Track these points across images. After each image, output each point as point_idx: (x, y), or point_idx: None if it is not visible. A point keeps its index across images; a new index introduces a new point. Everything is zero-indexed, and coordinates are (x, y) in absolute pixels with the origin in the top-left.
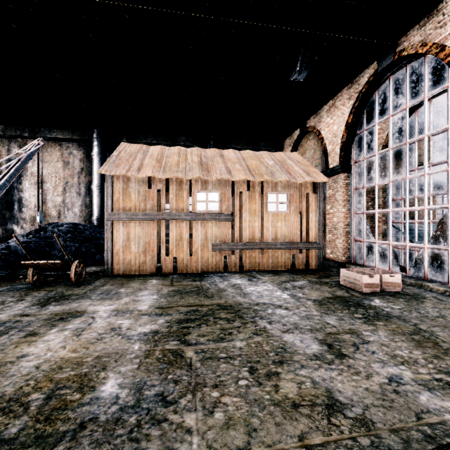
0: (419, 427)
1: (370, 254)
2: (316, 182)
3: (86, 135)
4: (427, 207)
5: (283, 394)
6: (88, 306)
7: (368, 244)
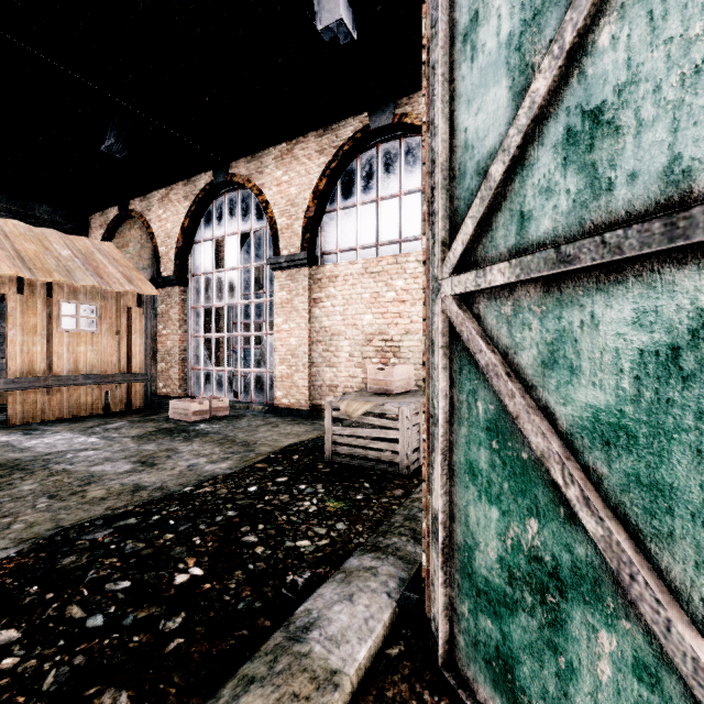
0: (197, 479)
1: (208, 383)
2: (142, 293)
3: None
4: (253, 334)
5: (92, 497)
6: None
7: (206, 372)
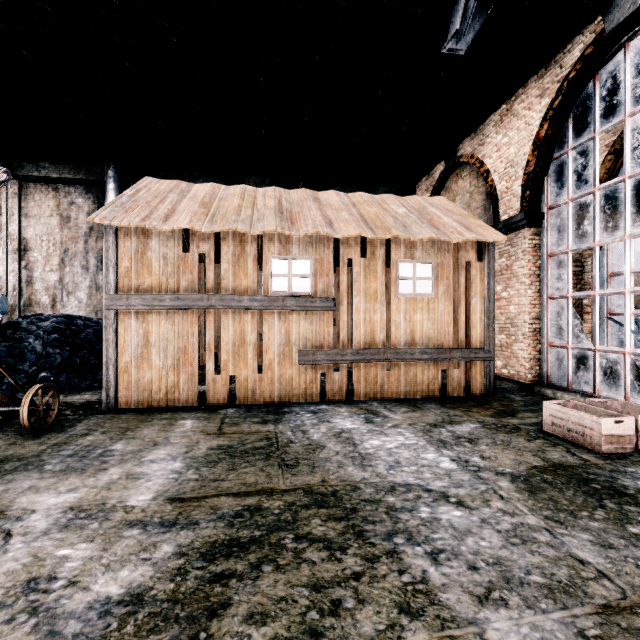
0: None
1: (581, 369)
2: (482, 242)
3: (96, 173)
4: None
5: None
6: (20, 495)
7: (577, 352)
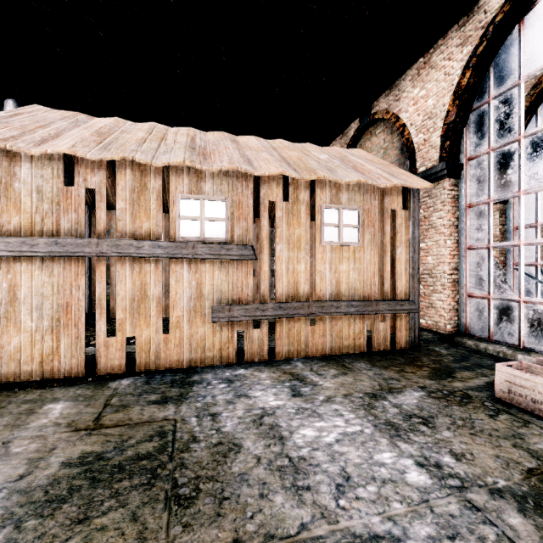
0: None
1: (504, 321)
2: (407, 190)
3: None
4: None
5: None
6: None
7: (499, 303)
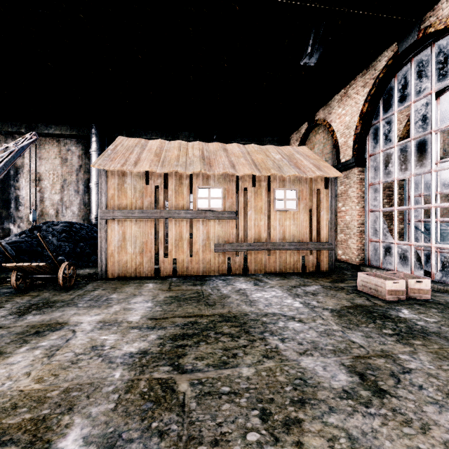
0: None
1: (387, 255)
2: (327, 177)
3: (84, 131)
4: None
5: None
6: (71, 316)
7: (385, 244)
